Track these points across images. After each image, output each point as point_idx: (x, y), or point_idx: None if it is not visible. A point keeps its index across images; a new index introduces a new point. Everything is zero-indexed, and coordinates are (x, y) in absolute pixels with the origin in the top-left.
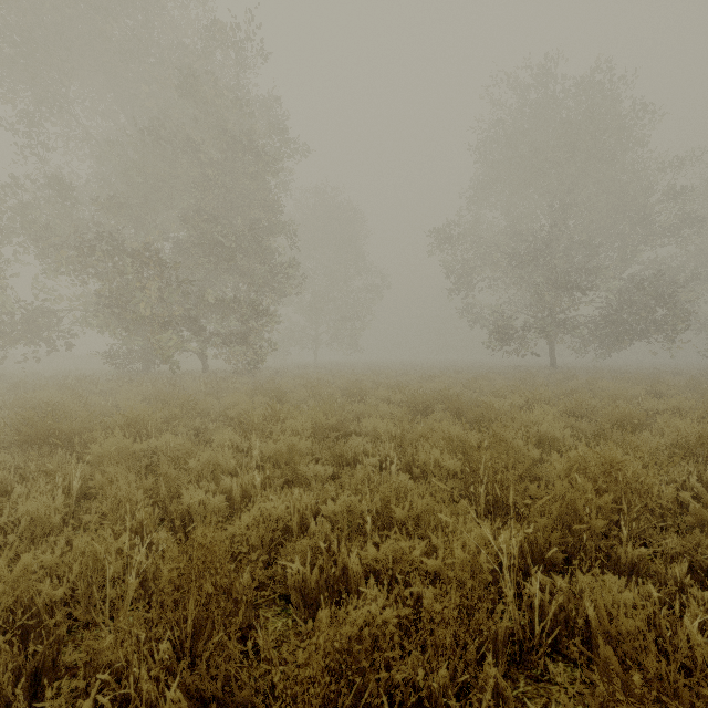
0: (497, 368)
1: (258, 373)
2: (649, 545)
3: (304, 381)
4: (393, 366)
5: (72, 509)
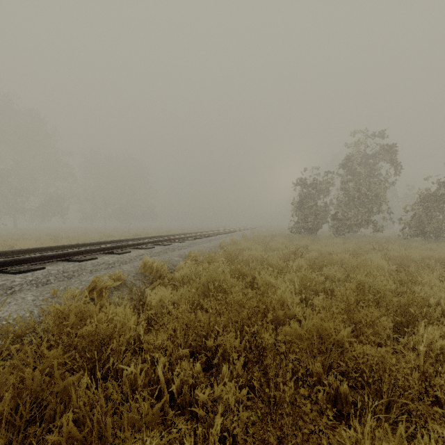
0: None
1: None
2: None
3: None
4: None
5: None
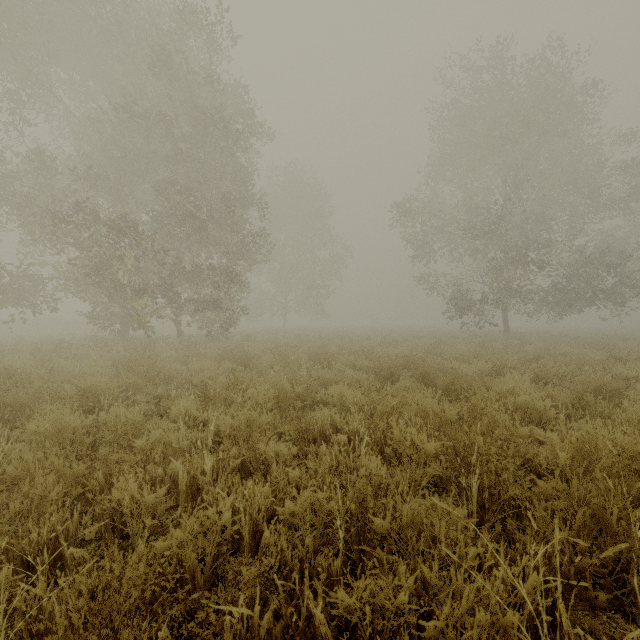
0: (454, 333)
1: (230, 338)
2: None
3: (273, 345)
4: (356, 331)
5: None
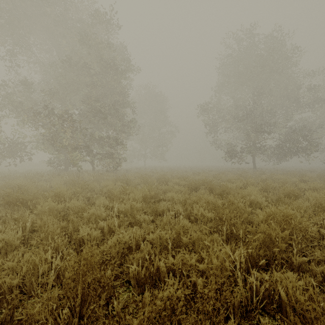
0: (228, 169)
1: (118, 171)
2: (306, 255)
3: (139, 175)
4: (180, 168)
5: (26, 237)
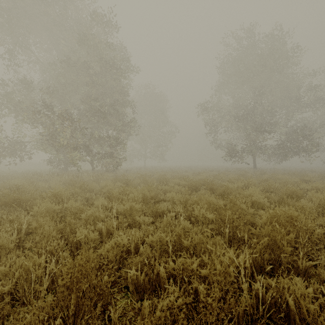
0: (229, 169)
1: (118, 171)
2: (311, 258)
3: (139, 175)
4: (180, 168)
5: (22, 239)
